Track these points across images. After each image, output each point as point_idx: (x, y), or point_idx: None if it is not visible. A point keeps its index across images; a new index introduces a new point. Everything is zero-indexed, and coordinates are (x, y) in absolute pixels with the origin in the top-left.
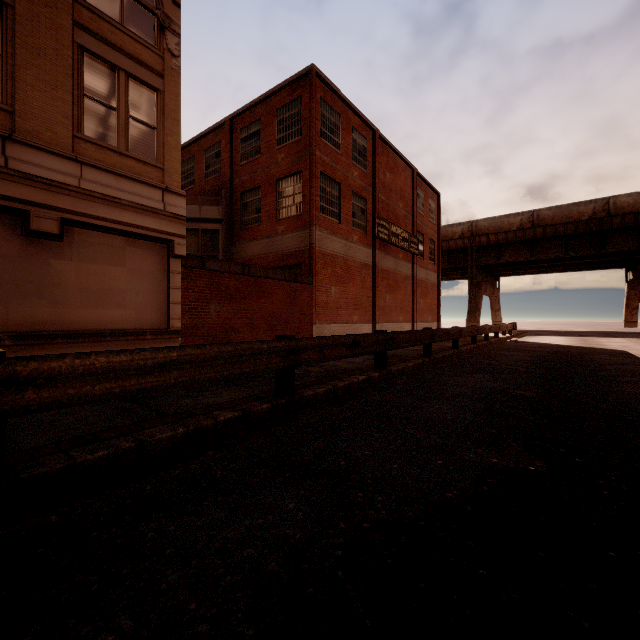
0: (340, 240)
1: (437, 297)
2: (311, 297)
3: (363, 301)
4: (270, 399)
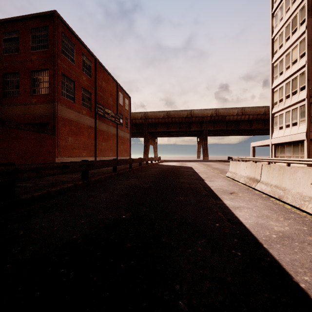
0: (74, 112)
1: (129, 145)
2: (54, 142)
3: (89, 145)
4: None
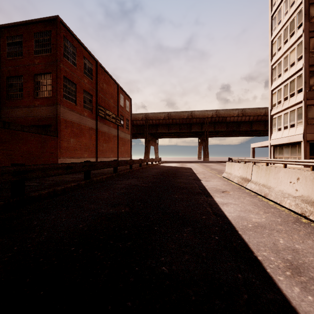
0: (76, 114)
1: (130, 146)
2: (57, 143)
3: (90, 147)
4: (5, 199)
